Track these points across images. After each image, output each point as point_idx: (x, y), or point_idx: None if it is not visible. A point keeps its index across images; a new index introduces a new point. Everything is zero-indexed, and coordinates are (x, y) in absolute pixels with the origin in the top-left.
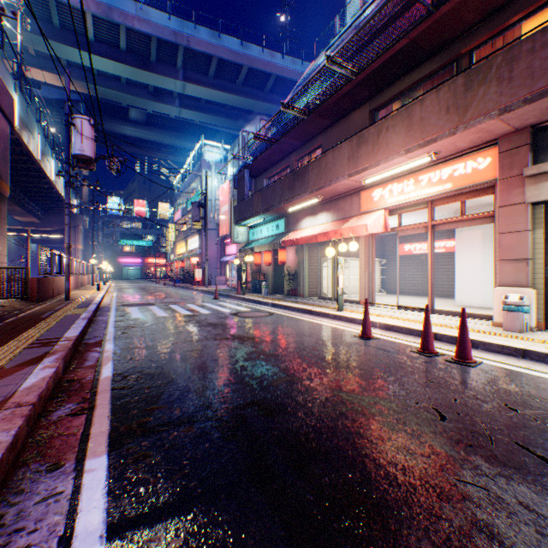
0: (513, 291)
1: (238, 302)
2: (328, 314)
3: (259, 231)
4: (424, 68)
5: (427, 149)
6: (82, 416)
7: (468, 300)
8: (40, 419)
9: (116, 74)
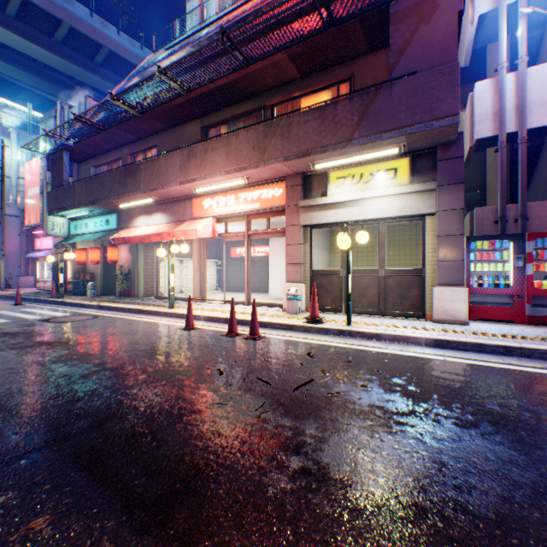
0: (294, 286)
1: (53, 307)
2: (160, 312)
3: (85, 225)
4: (243, 106)
5: (242, 174)
6: None
7: (278, 294)
8: None
9: None
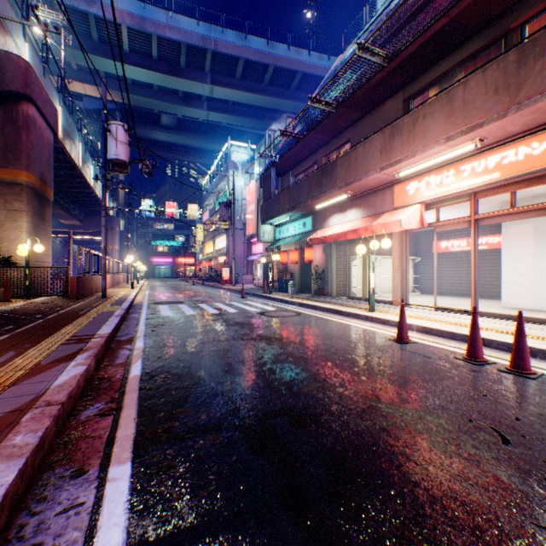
0: None
1: (264, 301)
2: (358, 315)
3: (286, 230)
4: (466, 48)
5: (471, 135)
6: (109, 417)
7: (517, 302)
8: (69, 419)
9: (149, 82)
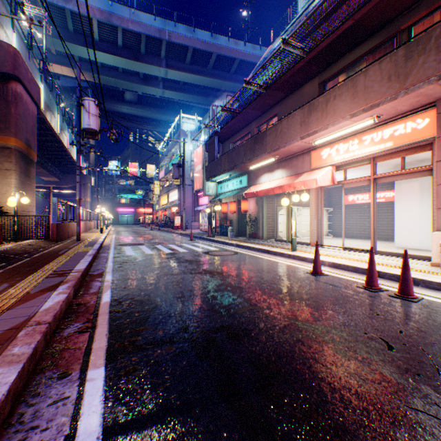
0: None
1: (209, 243)
2: (283, 254)
3: (226, 186)
4: (367, 44)
5: (370, 113)
6: (86, 333)
7: (407, 243)
8: (55, 335)
9: (115, 66)
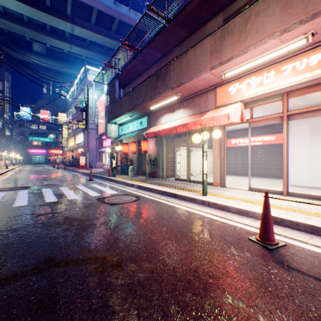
0: None
1: (108, 184)
2: (195, 199)
3: (127, 127)
4: None
5: (309, 26)
6: None
7: (297, 181)
8: None
9: (18, 12)
